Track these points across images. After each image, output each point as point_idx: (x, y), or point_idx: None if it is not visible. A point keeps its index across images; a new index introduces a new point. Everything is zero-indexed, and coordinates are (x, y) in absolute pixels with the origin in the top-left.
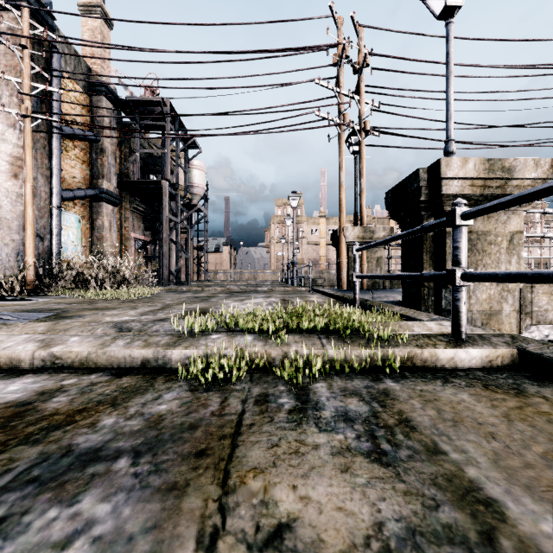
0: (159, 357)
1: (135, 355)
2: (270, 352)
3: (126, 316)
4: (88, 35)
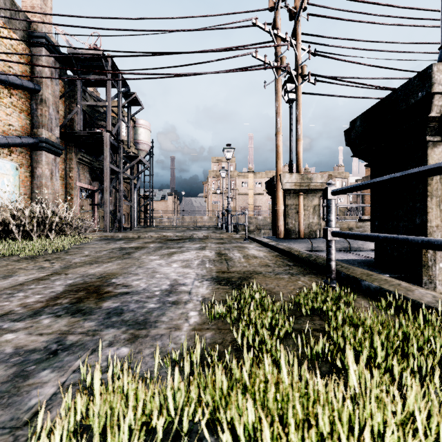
0: None
1: None
2: None
3: None
4: None
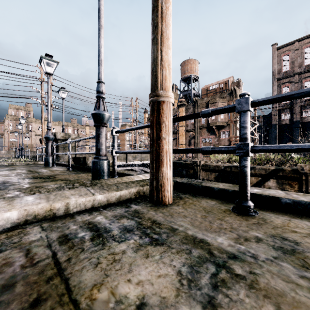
0: None
1: None
2: (14, 163)
3: None
4: None
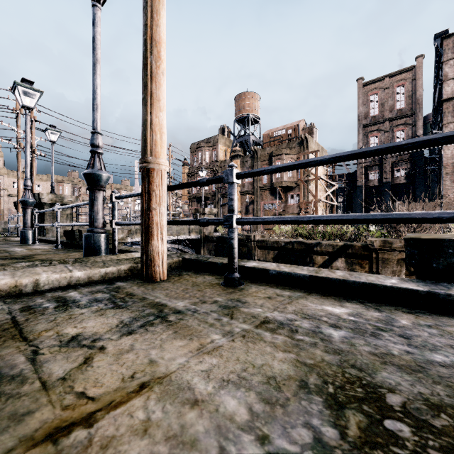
0: None
1: None
2: None
3: None
4: None
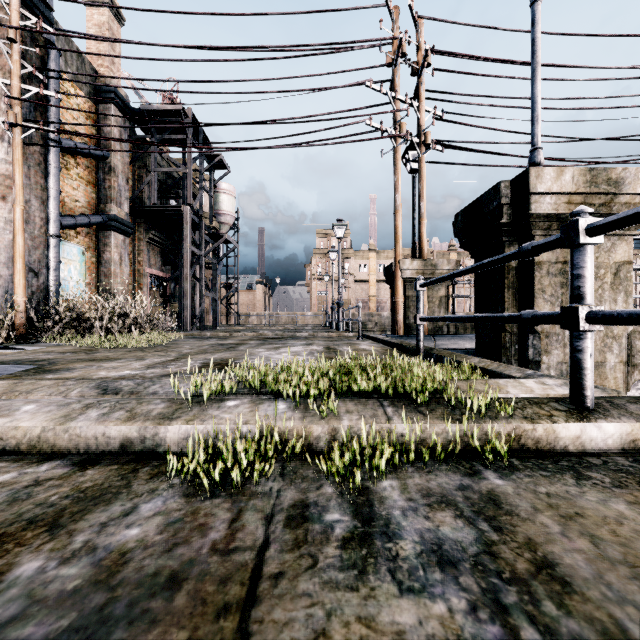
0: (147, 436)
1: (111, 433)
2: (312, 428)
3: (127, 370)
4: (94, 32)
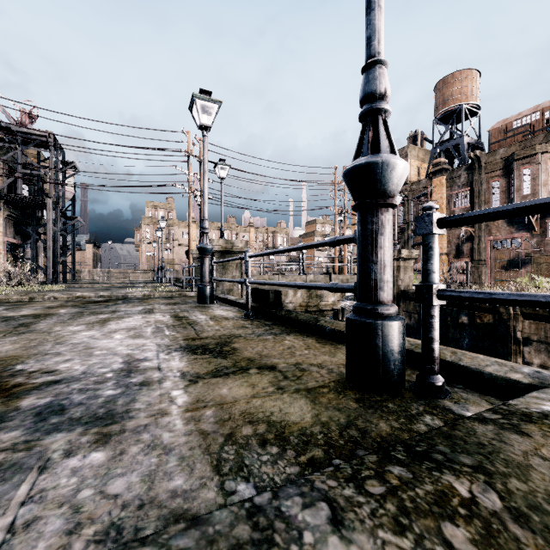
0: (126, 295)
1: (120, 295)
2: (151, 294)
3: None
4: None
